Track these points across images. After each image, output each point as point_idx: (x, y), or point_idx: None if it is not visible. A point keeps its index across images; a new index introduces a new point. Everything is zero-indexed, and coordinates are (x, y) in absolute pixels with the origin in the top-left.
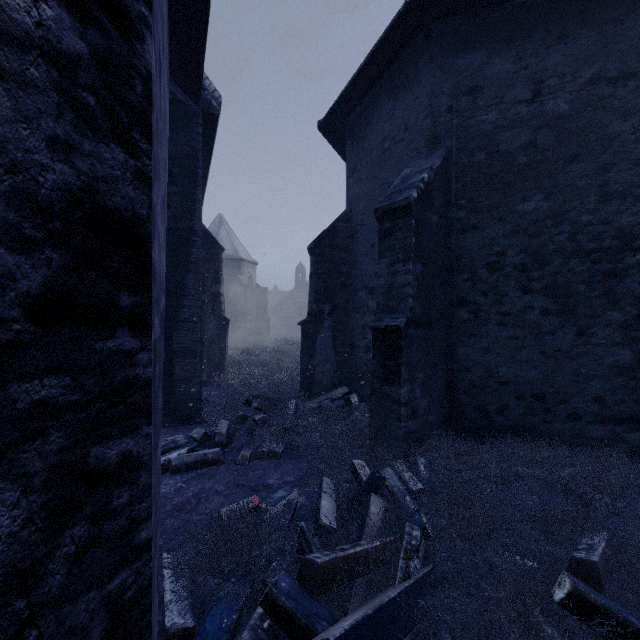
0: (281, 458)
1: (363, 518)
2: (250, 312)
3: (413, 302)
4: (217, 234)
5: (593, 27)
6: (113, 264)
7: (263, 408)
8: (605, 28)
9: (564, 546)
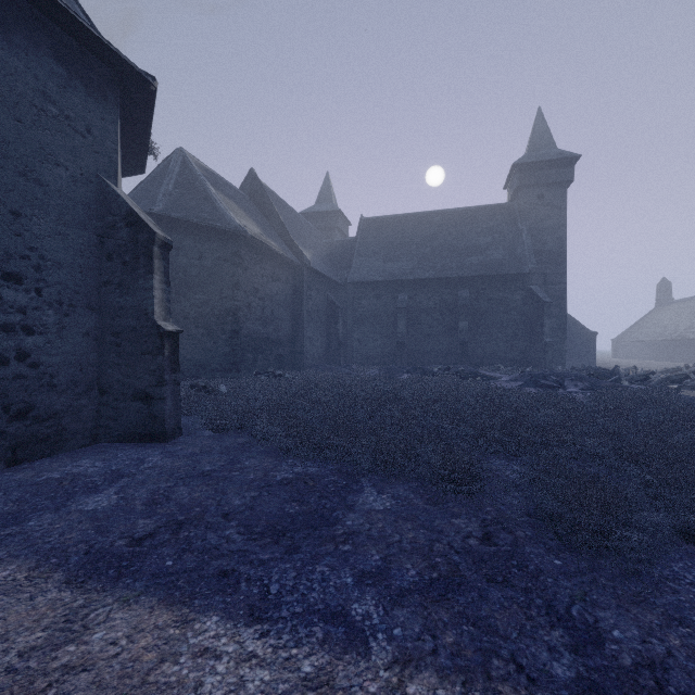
0: None
1: None
2: None
3: None
4: None
5: (218, 241)
6: None
7: None
8: (222, 242)
9: None
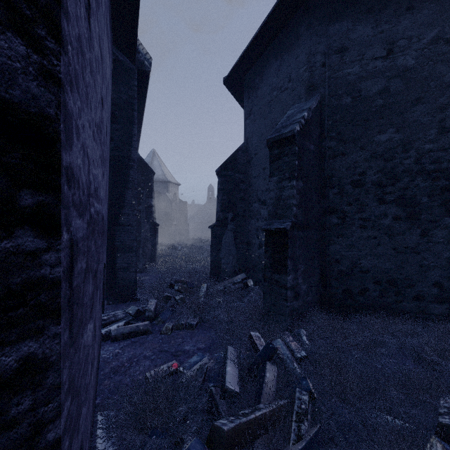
0: (195, 329)
1: (260, 383)
2: (175, 219)
3: (296, 210)
4: (151, 163)
5: (433, 0)
6: (10, 160)
7: (182, 290)
8: (443, 1)
9: (423, 406)
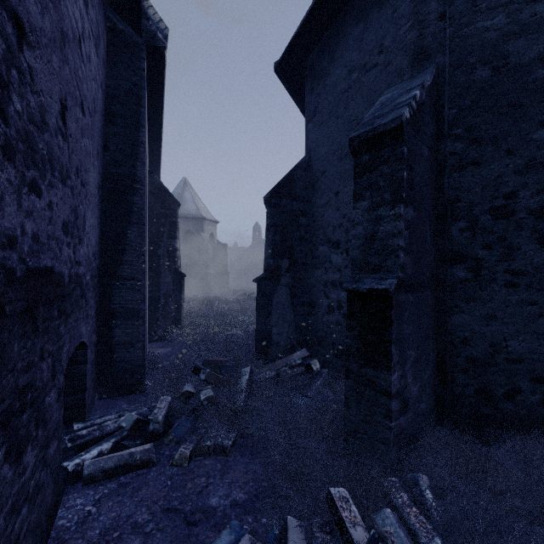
0: (231, 453)
1: None
2: (211, 266)
3: (404, 257)
4: (182, 195)
5: None
6: None
7: (212, 380)
8: None
9: None
